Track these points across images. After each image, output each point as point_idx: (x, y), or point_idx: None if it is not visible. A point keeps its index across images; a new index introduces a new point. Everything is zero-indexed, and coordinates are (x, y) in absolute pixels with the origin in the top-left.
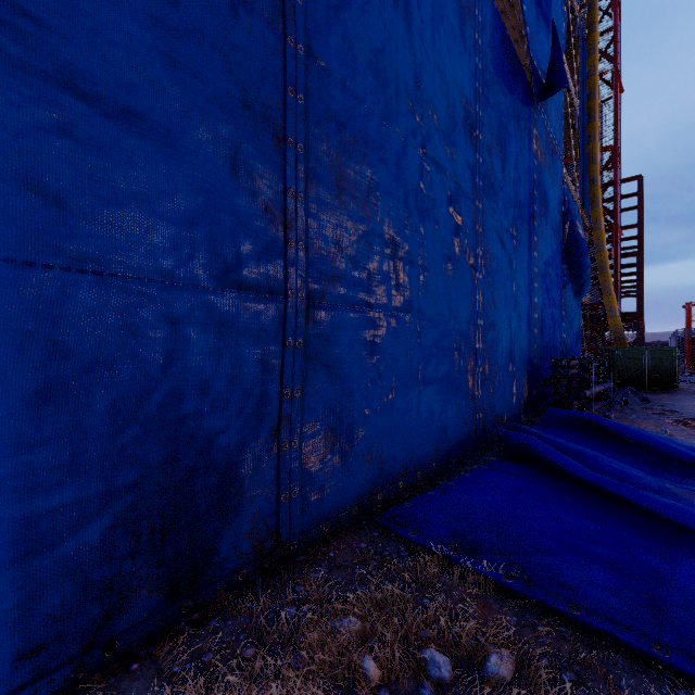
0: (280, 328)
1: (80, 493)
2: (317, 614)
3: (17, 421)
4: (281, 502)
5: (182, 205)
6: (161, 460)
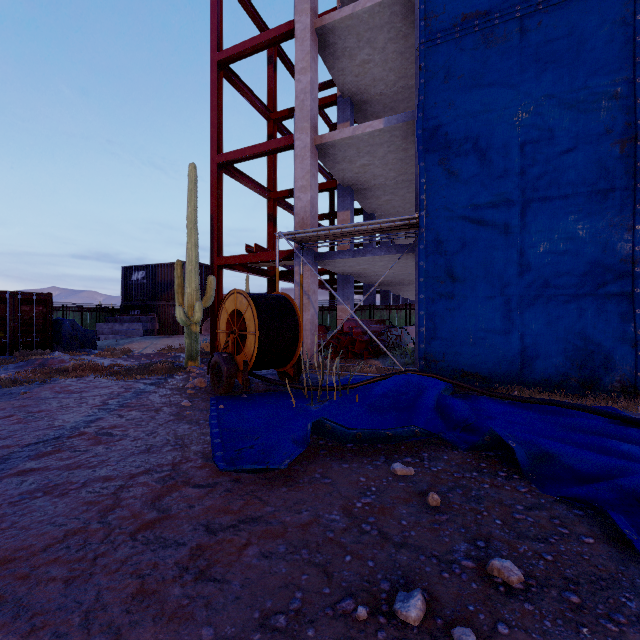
0: (632, 305)
1: (553, 348)
2: (632, 404)
3: (540, 329)
4: (633, 375)
5: (583, 270)
6: (575, 345)
